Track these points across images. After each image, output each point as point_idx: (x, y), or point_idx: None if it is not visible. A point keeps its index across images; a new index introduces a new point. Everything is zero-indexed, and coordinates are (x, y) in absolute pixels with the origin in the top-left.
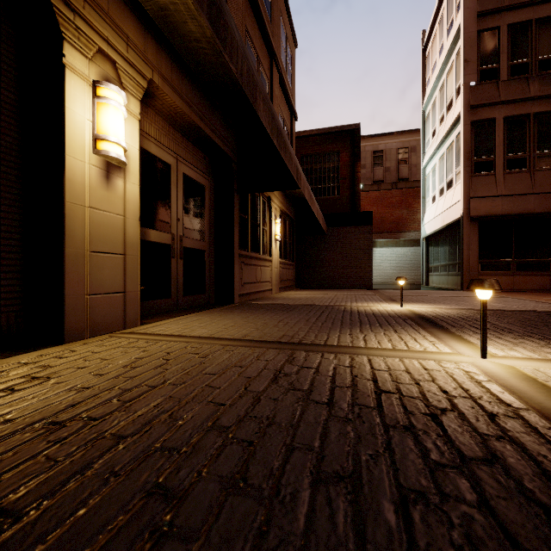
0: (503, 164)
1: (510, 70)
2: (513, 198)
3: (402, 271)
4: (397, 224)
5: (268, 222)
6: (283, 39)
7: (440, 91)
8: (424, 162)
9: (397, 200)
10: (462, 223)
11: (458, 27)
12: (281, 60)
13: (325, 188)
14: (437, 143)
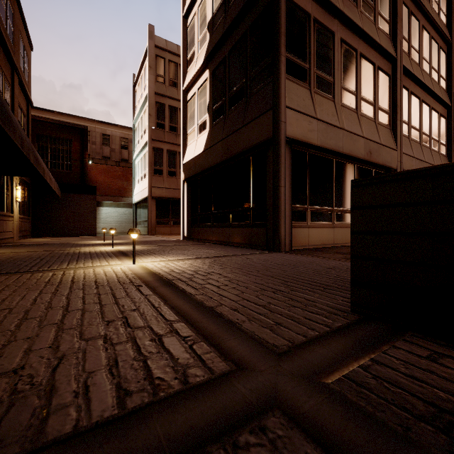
0: (166, 172)
1: (170, 127)
2: (170, 190)
3: (122, 224)
4: (120, 191)
5: (10, 188)
6: (22, 50)
7: (141, 119)
8: (134, 156)
9: (120, 174)
10: (148, 199)
11: (147, 93)
12: (20, 67)
13: (60, 163)
14: (140, 149)
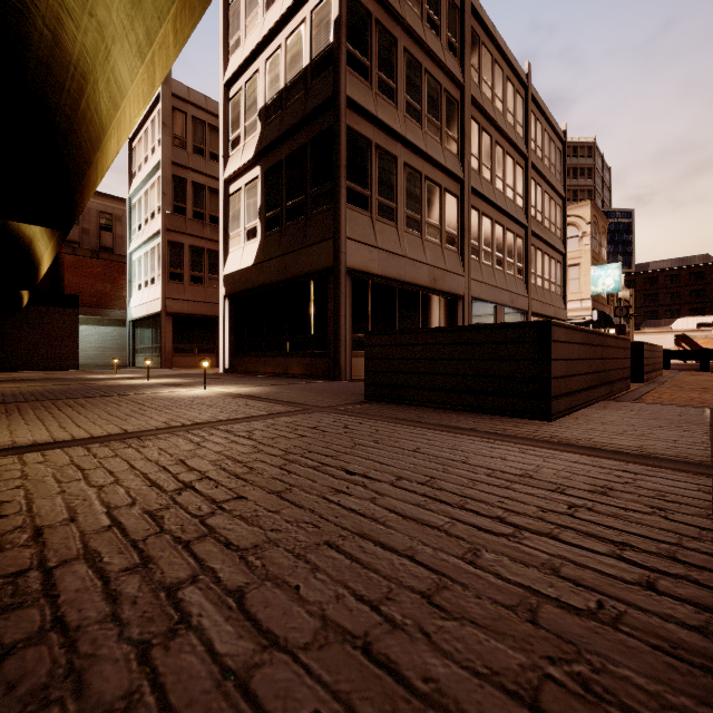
0: (189, 277)
1: (194, 213)
2: (195, 303)
3: (107, 352)
4: (99, 298)
5: None
6: None
7: (146, 195)
8: (131, 248)
9: (99, 271)
10: (162, 316)
11: (159, 161)
12: None
13: None
14: (143, 240)
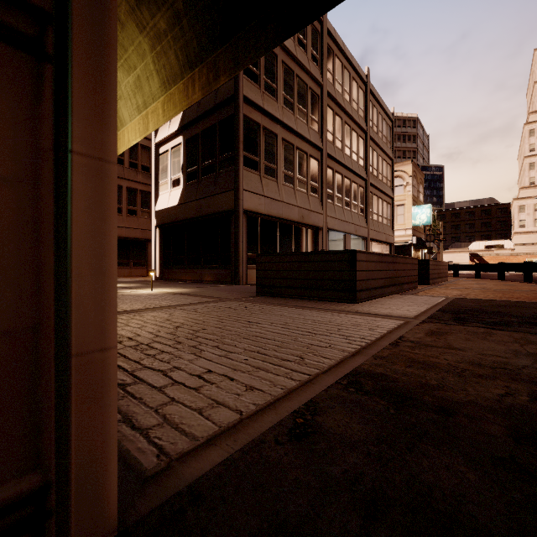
0: (126, 211)
1: (130, 163)
2: (131, 229)
3: None
4: None
5: None
6: None
7: None
8: None
9: None
10: None
11: None
12: None
13: None
14: None
